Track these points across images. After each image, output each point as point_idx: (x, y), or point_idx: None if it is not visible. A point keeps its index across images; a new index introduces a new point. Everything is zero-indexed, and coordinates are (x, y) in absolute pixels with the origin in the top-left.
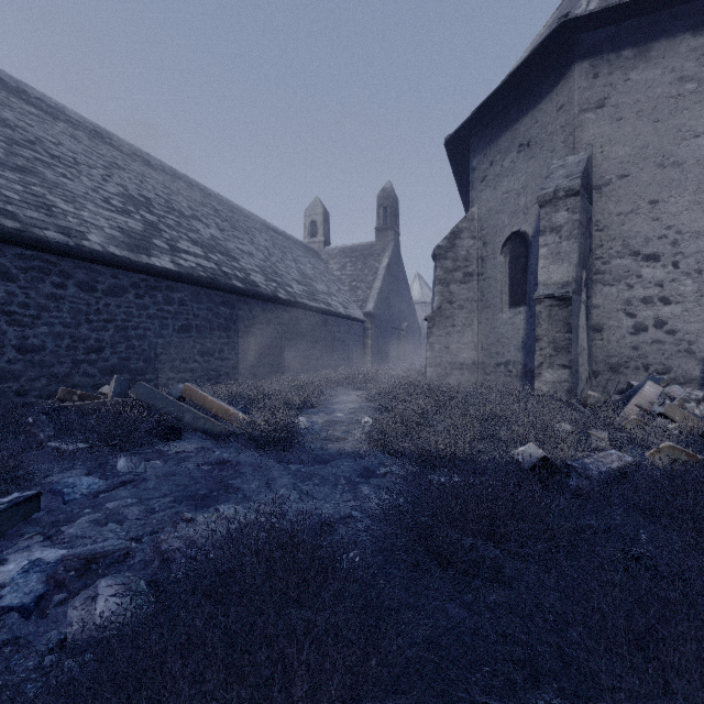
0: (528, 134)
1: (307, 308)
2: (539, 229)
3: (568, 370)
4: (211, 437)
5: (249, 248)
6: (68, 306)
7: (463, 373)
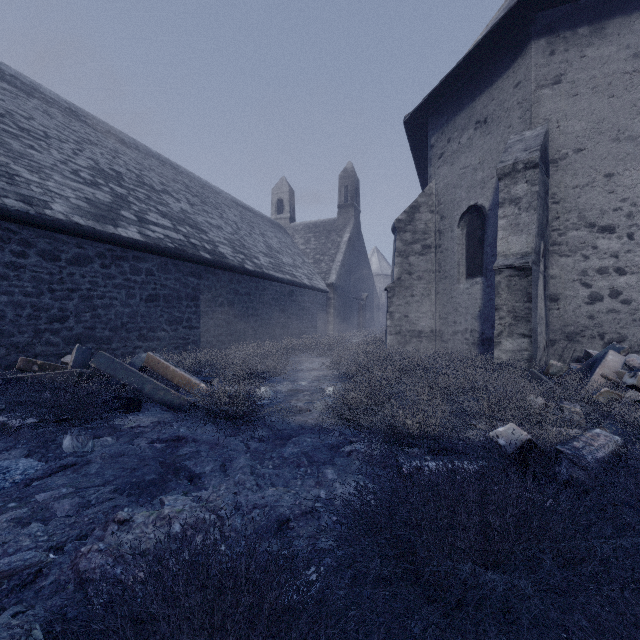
0: (485, 111)
1: (273, 279)
2: (496, 202)
3: (527, 339)
4: (171, 409)
5: (218, 221)
6: (29, 275)
7: (422, 341)
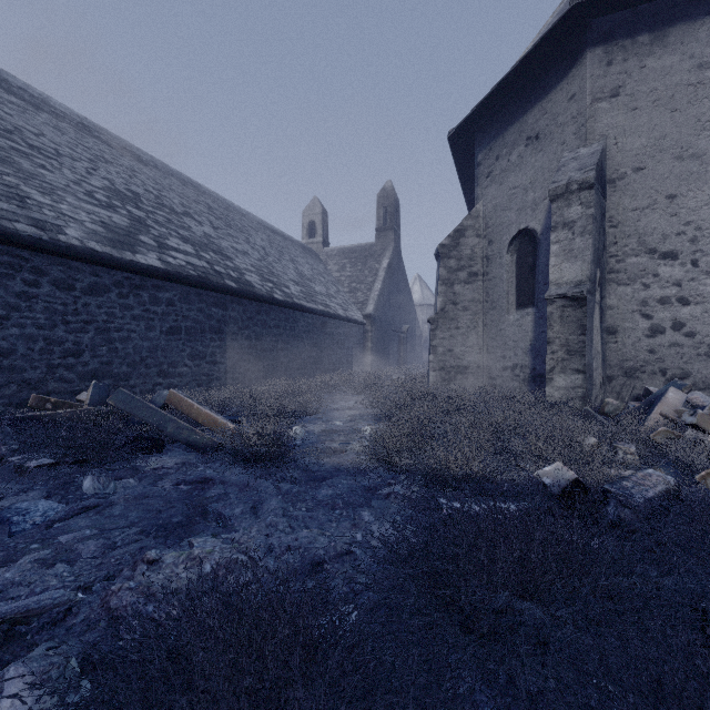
0: (537, 126)
1: (305, 310)
2: (548, 226)
3: (582, 375)
4: (196, 449)
5: (244, 247)
6: (42, 305)
7: (468, 377)
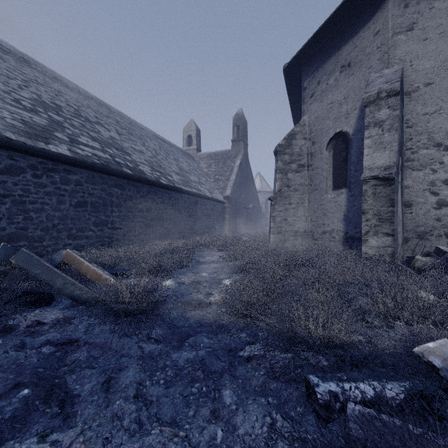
0: (349, 57)
1: (182, 191)
2: (358, 128)
3: (391, 237)
4: (78, 303)
5: (140, 148)
6: None
7: (297, 239)
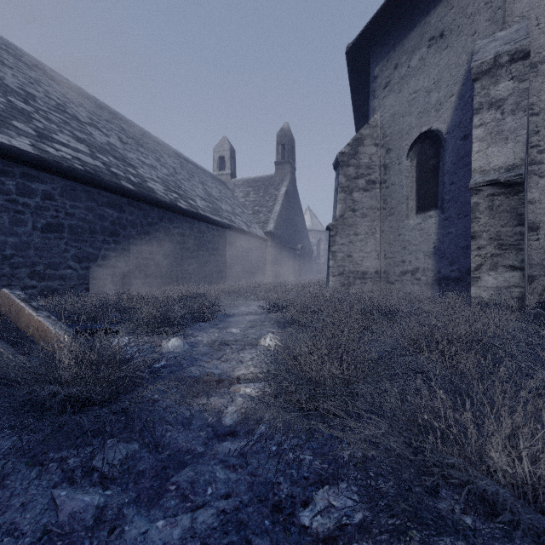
0: (441, 24)
1: (209, 221)
2: (456, 123)
3: (519, 272)
4: None
5: (152, 162)
6: None
7: (366, 282)
